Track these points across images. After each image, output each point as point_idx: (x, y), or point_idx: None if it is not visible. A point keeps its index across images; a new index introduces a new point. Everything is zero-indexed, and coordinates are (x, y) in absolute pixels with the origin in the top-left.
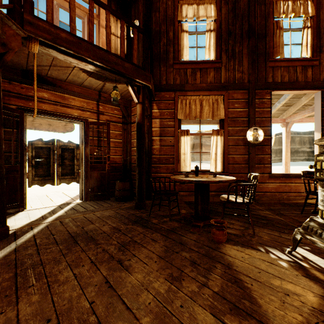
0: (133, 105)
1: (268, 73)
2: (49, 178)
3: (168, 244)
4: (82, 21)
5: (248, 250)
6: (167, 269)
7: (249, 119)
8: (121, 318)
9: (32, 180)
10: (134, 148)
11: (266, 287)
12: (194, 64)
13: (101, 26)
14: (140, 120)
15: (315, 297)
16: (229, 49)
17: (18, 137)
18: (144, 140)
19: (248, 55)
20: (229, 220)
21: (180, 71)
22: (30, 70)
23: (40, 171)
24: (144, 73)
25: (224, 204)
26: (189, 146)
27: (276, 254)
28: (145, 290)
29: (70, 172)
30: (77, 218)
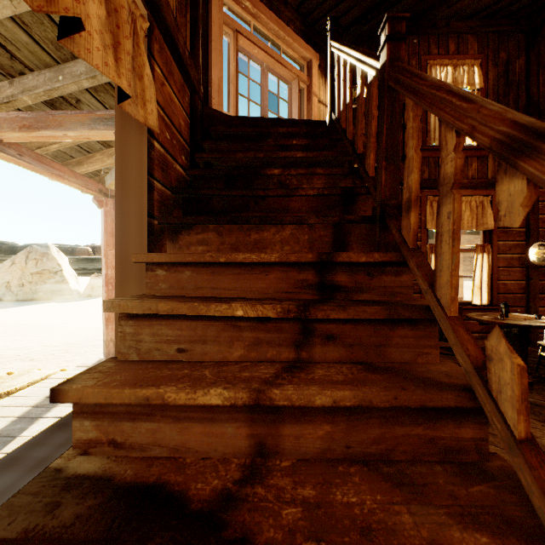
0: None
1: None
2: None
3: None
4: (289, 87)
5: None
6: None
7: (530, 231)
8: None
9: None
10: None
11: None
12: None
13: (313, 93)
14: None
15: None
16: None
17: None
18: None
19: None
20: None
21: (429, 161)
22: None
23: None
24: None
25: None
26: None
27: None
28: None
29: None
30: None
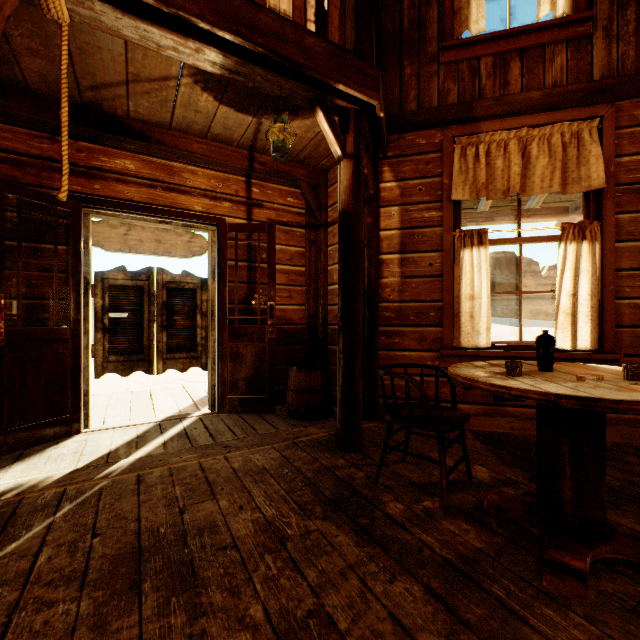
0: (331, 179)
1: None
2: (140, 358)
3: None
4: None
5: None
6: None
7: None
8: None
9: (103, 362)
10: (333, 285)
11: None
12: (503, 40)
13: None
14: (348, 204)
15: None
16: None
17: (69, 263)
18: (358, 259)
19: None
20: None
21: (459, 69)
22: (91, 104)
23: (120, 341)
24: (360, 66)
25: None
26: (486, 274)
27: None
28: None
29: (186, 344)
30: (180, 471)
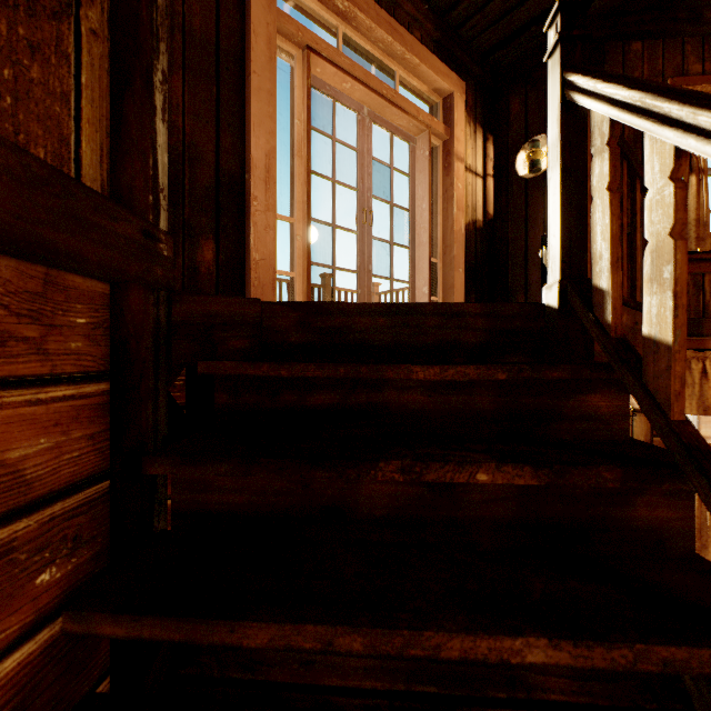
0: None
1: None
2: None
3: None
4: (411, 147)
5: None
6: None
7: None
8: None
9: None
10: None
11: None
12: None
13: (455, 155)
14: None
15: None
16: None
17: None
18: None
19: None
20: None
21: None
22: None
23: None
24: None
25: None
26: None
27: None
28: None
29: None
30: None
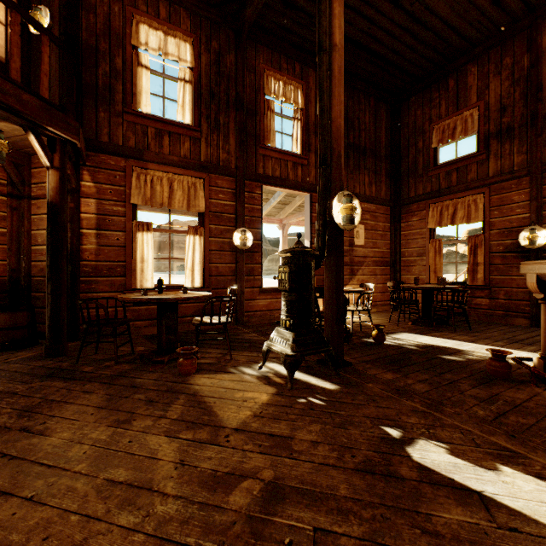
0: (36, 163)
1: (259, 161)
2: None
3: (113, 392)
4: None
5: (220, 375)
6: (111, 416)
7: (237, 217)
8: (41, 478)
9: None
10: (38, 246)
11: (228, 401)
12: (160, 123)
13: None
14: (56, 198)
15: (268, 396)
16: (212, 117)
17: None
18: (64, 235)
19: (236, 133)
20: (206, 350)
21: (136, 127)
22: None
23: None
24: (65, 118)
25: (197, 327)
26: (152, 248)
27: (248, 373)
28: (76, 444)
29: None
30: None
